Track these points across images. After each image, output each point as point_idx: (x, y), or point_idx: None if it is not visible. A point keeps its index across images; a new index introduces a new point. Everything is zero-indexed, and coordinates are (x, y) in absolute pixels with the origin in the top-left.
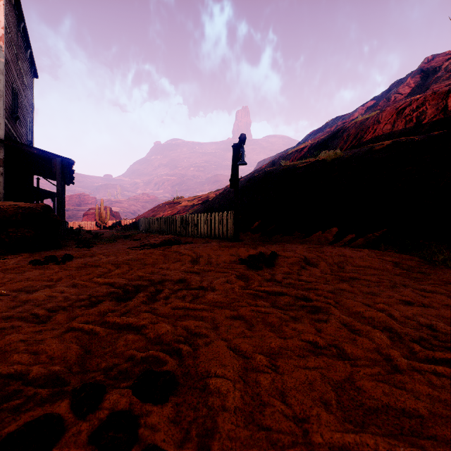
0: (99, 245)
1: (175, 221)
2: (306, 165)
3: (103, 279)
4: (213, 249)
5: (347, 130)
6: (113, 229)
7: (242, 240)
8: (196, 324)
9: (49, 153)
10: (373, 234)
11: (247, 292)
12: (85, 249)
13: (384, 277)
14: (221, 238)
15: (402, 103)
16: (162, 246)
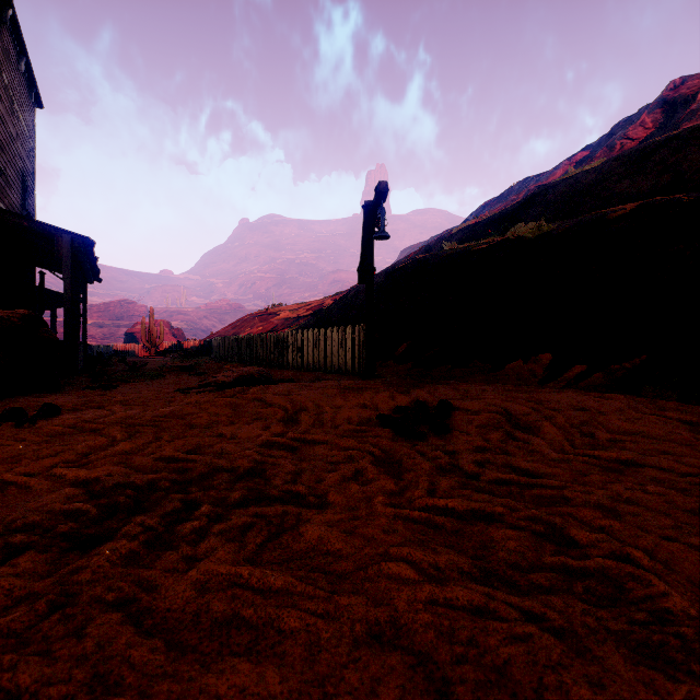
0: (129, 384)
1: (265, 343)
2: (487, 248)
3: (76, 470)
4: (328, 395)
5: (553, 190)
6: (167, 356)
7: (380, 376)
8: (248, 695)
9: (50, 227)
10: (622, 365)
11: (406, 514)
12: (98, 393)
13: (693, 462)
14: (343, 372)
15: (647, 143)
16: (234, 389)
